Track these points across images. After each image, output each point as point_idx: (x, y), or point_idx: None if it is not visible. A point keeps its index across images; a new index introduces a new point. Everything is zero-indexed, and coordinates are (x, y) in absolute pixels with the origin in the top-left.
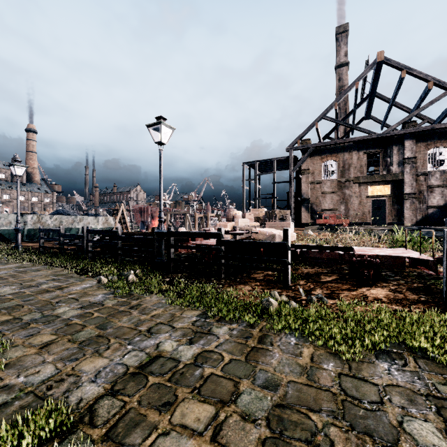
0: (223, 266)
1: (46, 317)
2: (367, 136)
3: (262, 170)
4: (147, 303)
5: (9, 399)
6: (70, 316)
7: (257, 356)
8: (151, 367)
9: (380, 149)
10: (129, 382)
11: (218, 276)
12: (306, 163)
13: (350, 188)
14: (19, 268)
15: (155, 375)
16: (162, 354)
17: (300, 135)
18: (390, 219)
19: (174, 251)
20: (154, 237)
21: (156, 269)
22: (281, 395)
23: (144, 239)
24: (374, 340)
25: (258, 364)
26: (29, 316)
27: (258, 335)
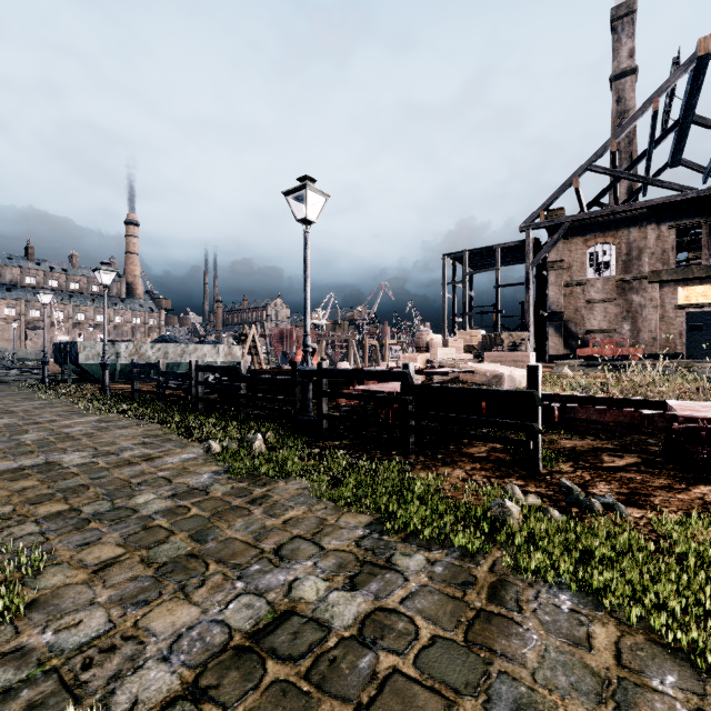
0: (413, 431)
1: (117, 510)
2: (676, 196)
3: (476, 266)
4: (279, 494)
5: (15, 681)
6: (153, 510)
7: (490, 634)
8: (275, 636)
9: (705, 217)
10: (229, 670)
11: (403, 448)
12: (556, 250)
13: (641, 291)
14: (100, 423)
15: (280, 658)
16: (297, 608)
17: (545, 202)
18: None
19: (330, 401)
20: (296, 378)
21: (298, 432)
22: None
23: (280, 381)
24: None
25: (495, 658)
26: (93, 507)
27: (488, 581)
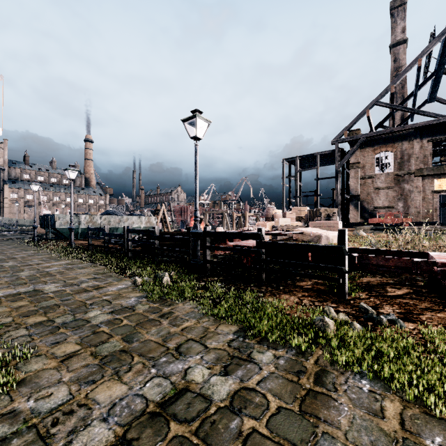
0: (264, 271)
1: (77, 321)
2: (432, 120)
3: (303, 166)
4: (178, 311)
5: (9, 433)
6: (99, 321)
7: (316, 407)
8: (175, 405)
9: None
10: (146, 428)
11: (258, 282)
12: (355, 156)
13: (410, 182)
14: (68, 265)
15: (179, 421)
16: (190, 386)
17: (348, 125)
18: None
19: (211, 252)
20: (190, 237)
21: (191, 271)
22: None
23: (179, 239)
24: None
25: (320, 423)
26: (62, 319)
27: (314, 370)
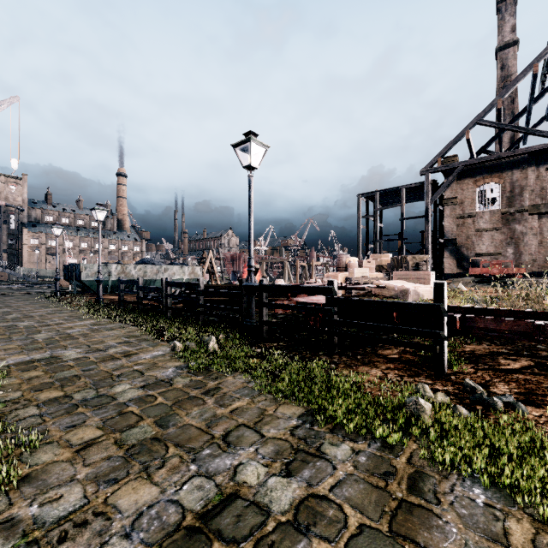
0: (337, 336)
1: (100, 398)
2: None
3: (384, 203)
4: (227, 386)
5: None
6: (127, 398)
7: (412, 526)
8: (221, 518)
9: None
10: None
11: (328, 349)
12: (450, 189)
13: (523, 221)
14: (94, 325)
15: (225, 541)
16: (240, 491)
17: (442, 150)
18: None
19: (269, 310)
20: (242, 292)
21: (244, 335)
22: None
23: (230, 294)
24: None
25: None
26: (81, 394)
27: (407, 472)
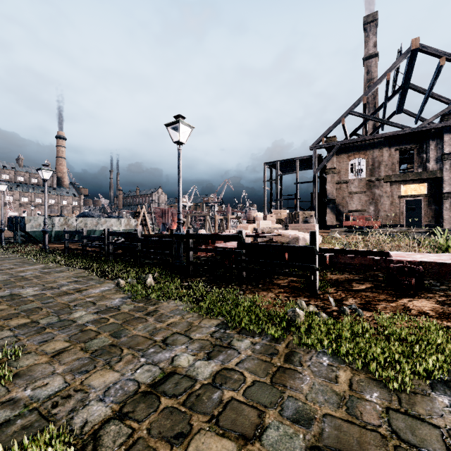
0: (244, 271)
1: (62, 321)
2: (399, 131)
3: (284, 170)
4: (163, 309)
5: (12, 416)
6: (85, 321)
7: (284, 378)
8: (165, 385)
9: (415, 144)
10: (139, 403)
11: (238, 281)
12: (331, 161)
13: (380, 187)
14: (44, 269)
15: (168, 396)
16: (177, 370)
17: (325, 132)
18: (427, 221)
19: (194, 254)
20: (173, 240)
21: (174, 273)
22: (315, 433)
23: (162, 241)
24: (426, 365)
25: (286, 390)
26: (46, 320)
27: (285, 352)
